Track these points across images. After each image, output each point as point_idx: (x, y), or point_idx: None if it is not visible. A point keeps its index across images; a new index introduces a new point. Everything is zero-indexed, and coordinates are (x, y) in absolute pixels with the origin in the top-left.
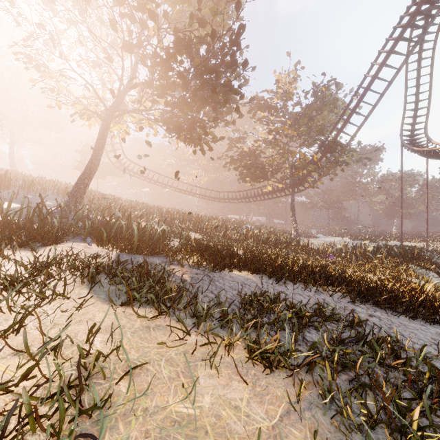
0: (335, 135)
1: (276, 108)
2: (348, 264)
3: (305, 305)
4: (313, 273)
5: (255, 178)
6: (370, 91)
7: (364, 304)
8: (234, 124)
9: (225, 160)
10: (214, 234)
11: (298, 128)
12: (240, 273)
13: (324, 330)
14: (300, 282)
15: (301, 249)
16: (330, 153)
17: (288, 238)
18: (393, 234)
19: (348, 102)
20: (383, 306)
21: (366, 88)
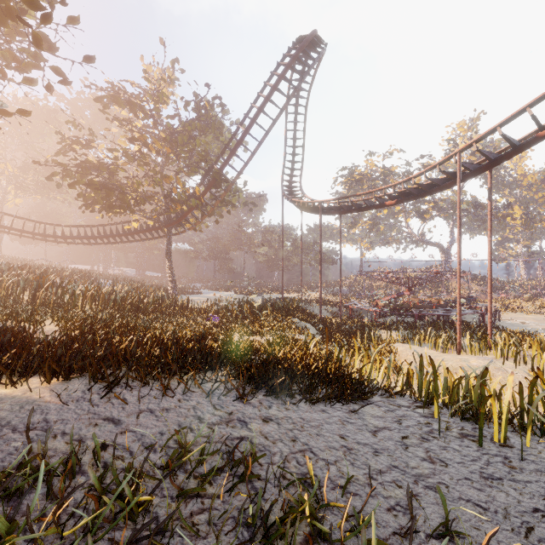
0: (221, 166)
1: (144, 108)
2: (235, 326)
3: (141, 468)
4: (185, 354)
5: (109, 206)
6: (257, 124)
7: (255, 397)
8: (50, 92)
9: (61, 174)
10: (10, 296)
11: (176, 147)
12: (15, 387)
13: (181, 529)
14: (158, 378)
15: (178, 310)
16: (215, 188)
17: (159, 297)
18: (275, 286)
19: (235, 131)
20: (280, 394)
21: (253, 119)
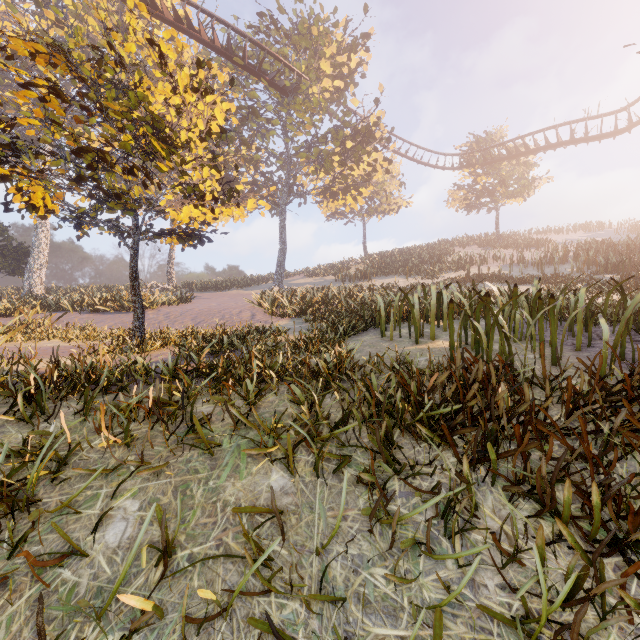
0: None
1: None
2: None
3: None
4: None
5: None
6: None
7: None
8: None
9: None
10: None
11: None
12: None
13: None
14: None
15: None
16: None
17: None
18: None
19: None
20: None
21: None
